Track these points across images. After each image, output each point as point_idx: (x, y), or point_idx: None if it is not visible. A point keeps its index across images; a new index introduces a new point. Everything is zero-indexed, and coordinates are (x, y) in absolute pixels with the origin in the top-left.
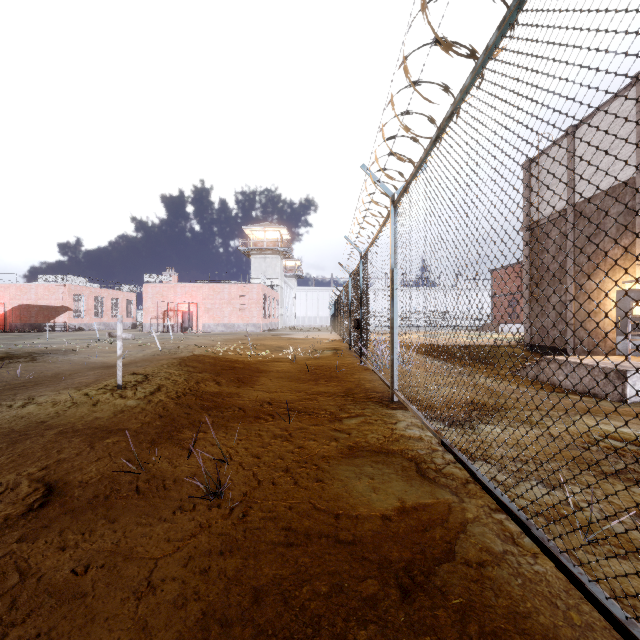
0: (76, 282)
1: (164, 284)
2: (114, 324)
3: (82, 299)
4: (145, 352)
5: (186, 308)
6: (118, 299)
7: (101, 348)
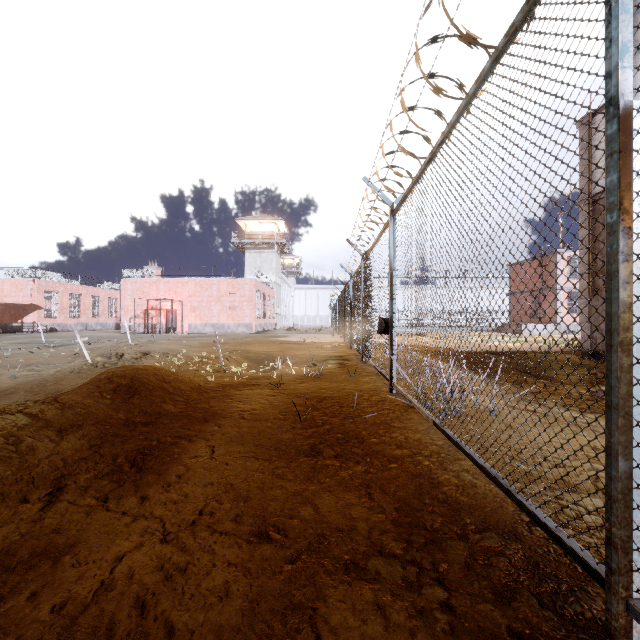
0: (48, 277)
1: (145, 279)
2: (94, 324)
3: (55, 296)
4: (69, 365)
5: (170, 306)
6: (99, 297)
7: (16, 358)
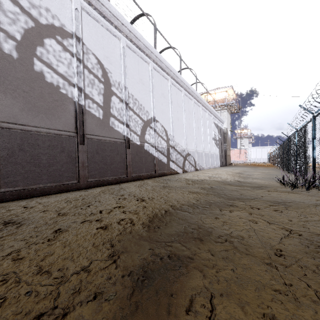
0: None
1: None
2: None
3: None
4: None
5: None
6: None
7: None
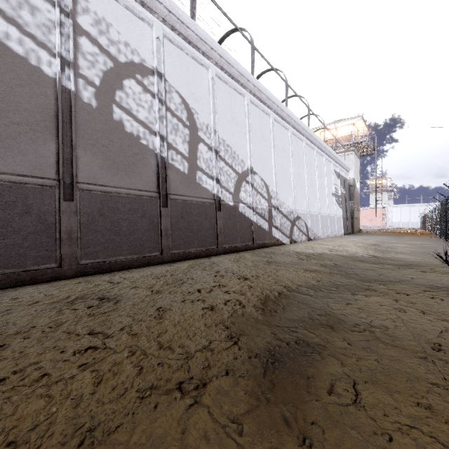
0: None
1: None
2: None
3: None
4: None
5: None
6: None
7: None
